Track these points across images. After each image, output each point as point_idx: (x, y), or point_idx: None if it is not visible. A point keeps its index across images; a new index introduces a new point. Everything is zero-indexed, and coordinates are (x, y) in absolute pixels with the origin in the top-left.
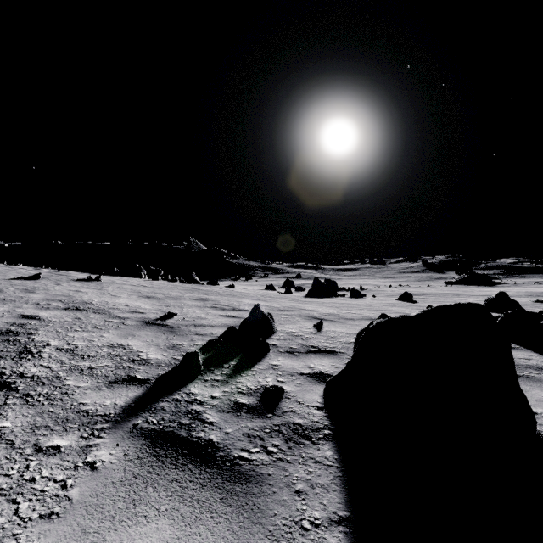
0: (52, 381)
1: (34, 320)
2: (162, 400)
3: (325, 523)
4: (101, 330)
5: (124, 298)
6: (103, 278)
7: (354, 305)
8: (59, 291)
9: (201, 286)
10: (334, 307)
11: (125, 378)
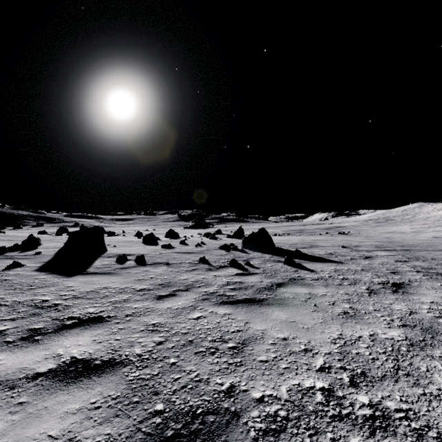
0: None
1: None
2: None
3: (47, 258)
4: None
5: None
6: None
7: None
8: None
9: None
10: None
11: None
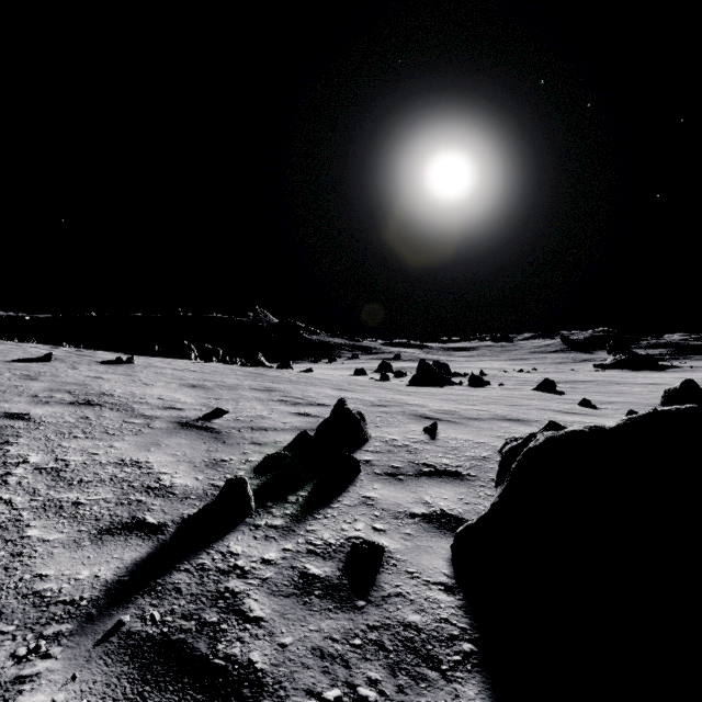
0: (4, 529)
1: (20, 420)
2: (178, 569)
3: None
4: (113, 436)
5: (159, 387)
6: (138, 360)
7: (476, 397)
8: (72, 378)
9: (268, 370)
10: (450, 400)
11: (126, 523)
